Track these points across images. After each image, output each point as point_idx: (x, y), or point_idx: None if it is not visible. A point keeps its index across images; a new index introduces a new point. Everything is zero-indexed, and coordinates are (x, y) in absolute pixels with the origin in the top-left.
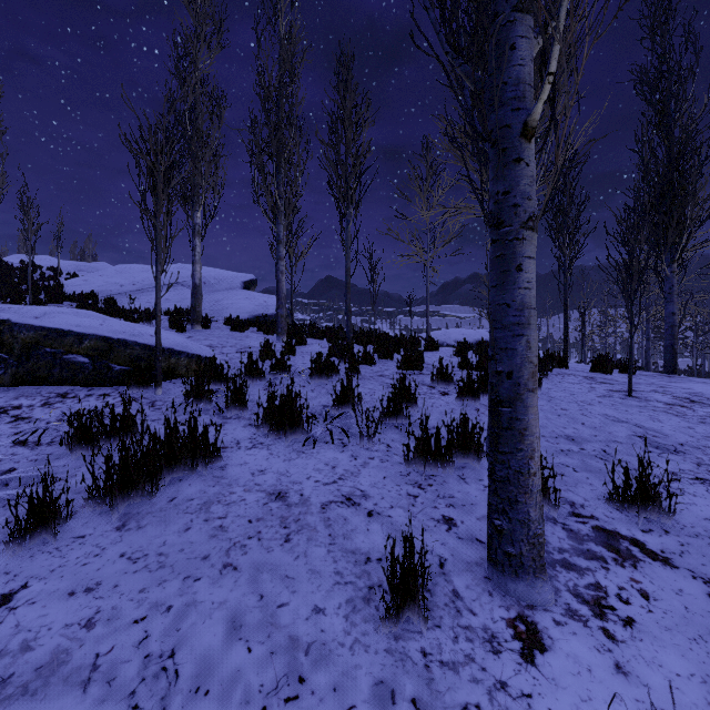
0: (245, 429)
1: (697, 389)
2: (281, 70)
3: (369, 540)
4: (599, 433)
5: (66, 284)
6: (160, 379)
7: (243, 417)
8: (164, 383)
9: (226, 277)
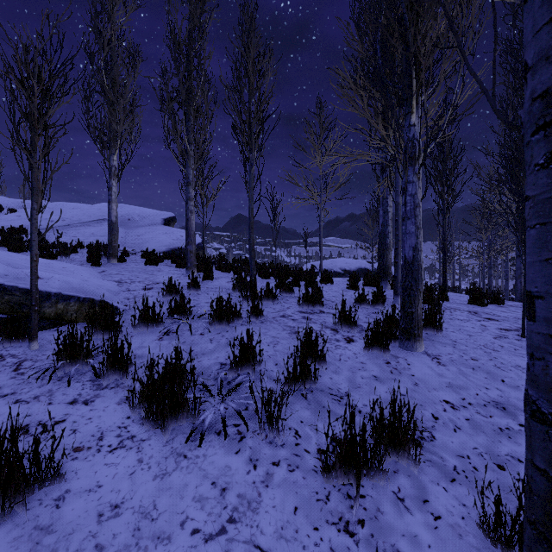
0: (118, 409)
1: None
2: (190, 24)
3: None
4: None
5: None
6: (35, 332)
7: (122, 385)
8: (48, 331)
9: (149, 215)
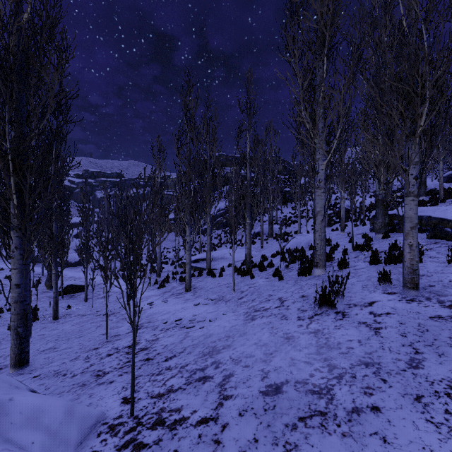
0: None
1: None
2: None
3: None
4: None
5: None
6: None
7: None
8: None
9: None
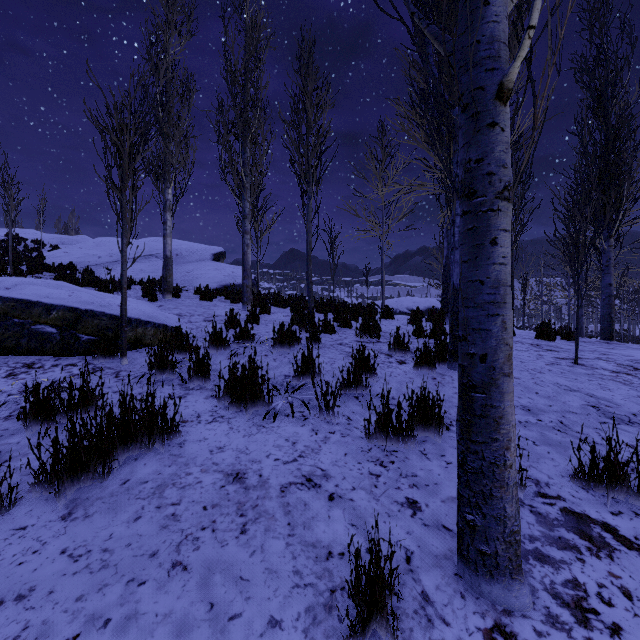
0: (207, 401)
1: (637, 356)
2: (246, 56)
3: (331, 530)
4: (554, 403)
5: (47, 256)
6: (125, 350)
7: (205, 388)
8: (131, 352)
9: (197, 250)
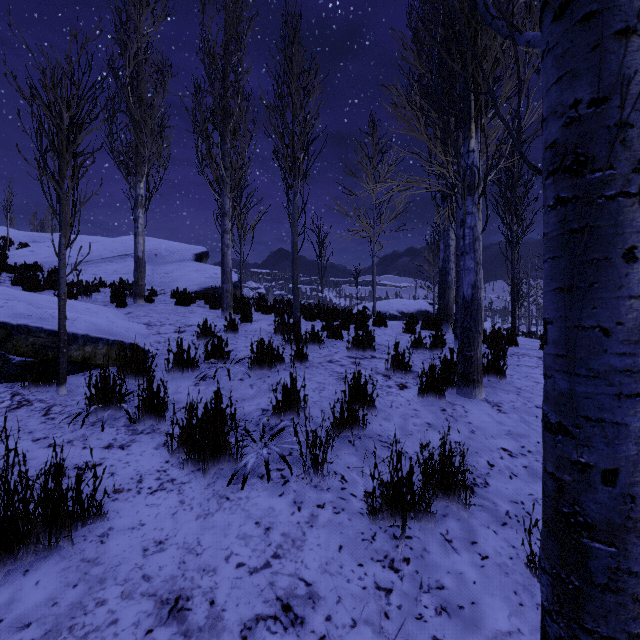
0: (156, 453)
1: None
2: (226, 36)
3: None
4: None
5: (10, 255)
6: (63, 376)
7: (159, 431)
8: (76, 376)
9: (179, 249)
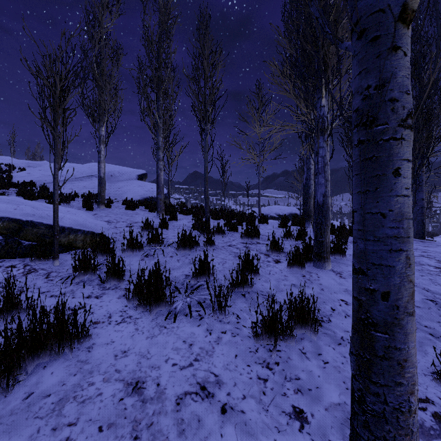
0: (119, 301)
1: None
2: (159, 29)
3: None
4: None
5: (14, 176)
6: (57, 254)
7: (119, 288)
8: (64, 254)
9: (127, 172)
